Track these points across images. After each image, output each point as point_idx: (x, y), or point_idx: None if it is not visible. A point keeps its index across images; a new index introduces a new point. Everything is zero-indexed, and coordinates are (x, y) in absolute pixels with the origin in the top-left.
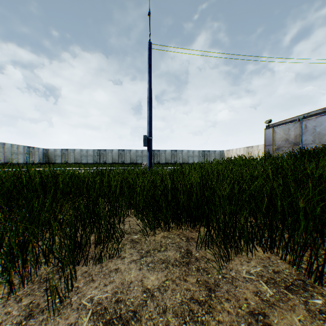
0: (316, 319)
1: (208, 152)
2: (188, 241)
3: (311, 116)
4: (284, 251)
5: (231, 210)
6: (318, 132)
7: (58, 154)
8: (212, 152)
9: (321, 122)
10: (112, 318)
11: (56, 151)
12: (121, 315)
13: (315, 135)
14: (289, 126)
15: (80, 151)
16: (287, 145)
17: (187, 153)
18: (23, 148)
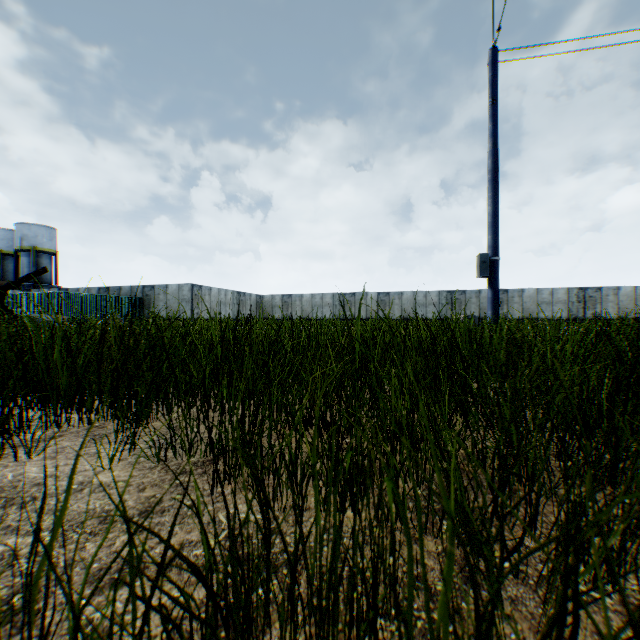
0: None
1: (595, 291)
2: None
3: None
4: None
5: None
6: None
7: (276, 303)
8: (608, 290)
9: None
10: None
11: (273, 298)
12: None
13: None
14: None
15: (310, 297)
16: None
17: (535, 295)
18: (231, 295)
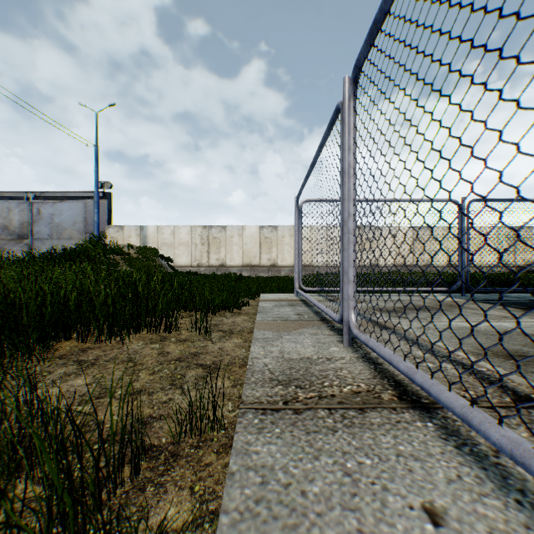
0: (178, 342)
1: None
2: (64, 357)
3: (50, 199)
4: (143, 331)
5: (115, 309)
6: (59, 223)
7: None
8: None
9: (62, 211)
10: (99, 396)
11: None
12: (101, 393)
13: (55, 228)
14: (11, 205)
15: None
16: (8, 237)
17: None
18: None
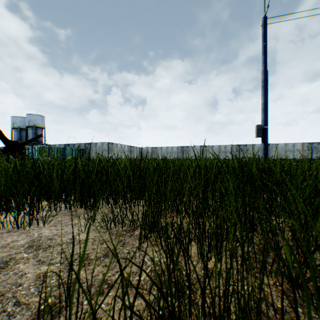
0: None
1: (318, 144)
2: None
3: None
4: None
5: None
6: None
7: (149, 151)
8: None
9: None
10: None
11: (147, 149)
12: None
13: None
14: None
15: (166, 148)
16: None
17: (284, 146)
18: (127, 147)
